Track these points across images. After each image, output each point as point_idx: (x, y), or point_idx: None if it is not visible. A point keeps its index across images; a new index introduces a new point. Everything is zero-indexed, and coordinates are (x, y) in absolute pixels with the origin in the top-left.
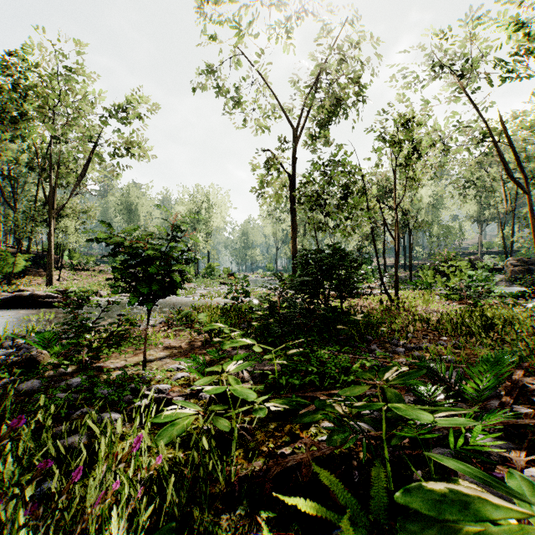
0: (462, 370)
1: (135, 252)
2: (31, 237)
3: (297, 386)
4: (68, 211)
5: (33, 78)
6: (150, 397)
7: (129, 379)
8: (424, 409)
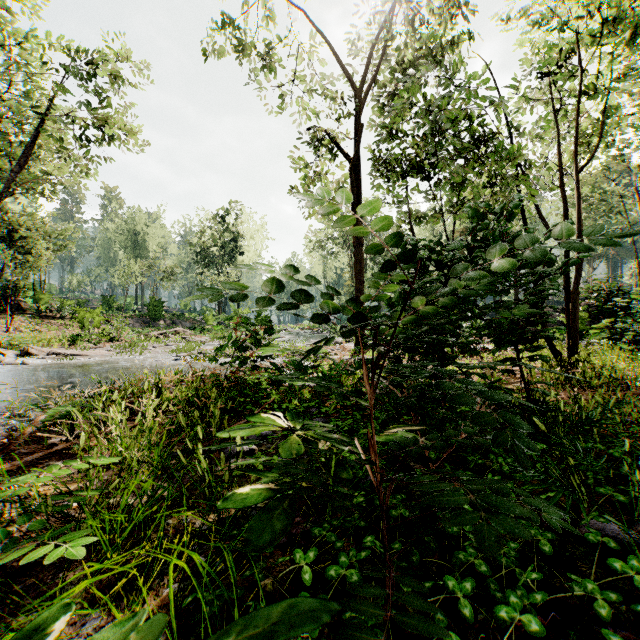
0: None
1: None
2: None
3: None
4: (28, 231)
5: None
6: None
7: None
8: None
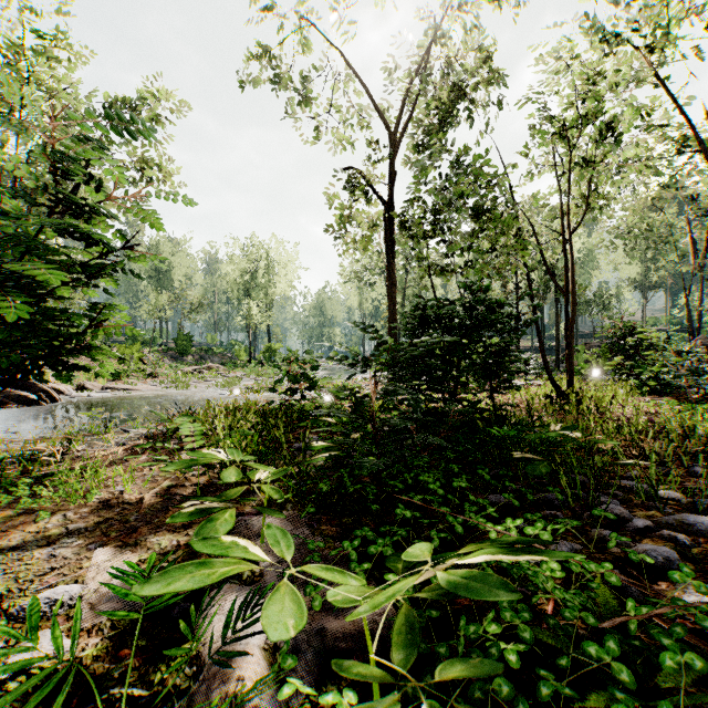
0: None
1: None
2: None
3: None
4: None
5: None
6: None
7: None
8: None
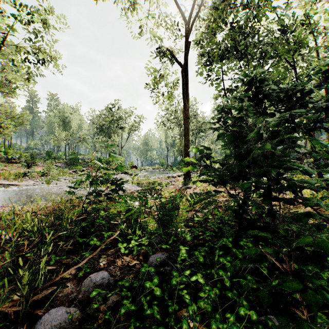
0: None
1: None
2: None
3: None
4: None
5: None
6: None
7: None
8: None
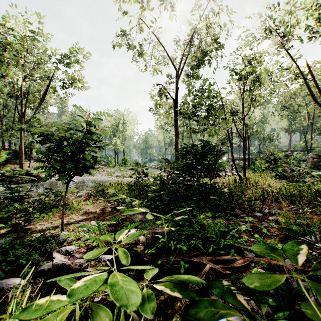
0: (318, 233)
1: (55, 139)
2: (11, 140)
3: (184, 250)
4: (35, 124)
5: (10, 37)
6: (26, 278)
7: (46, 240)
8: (307, 277)
